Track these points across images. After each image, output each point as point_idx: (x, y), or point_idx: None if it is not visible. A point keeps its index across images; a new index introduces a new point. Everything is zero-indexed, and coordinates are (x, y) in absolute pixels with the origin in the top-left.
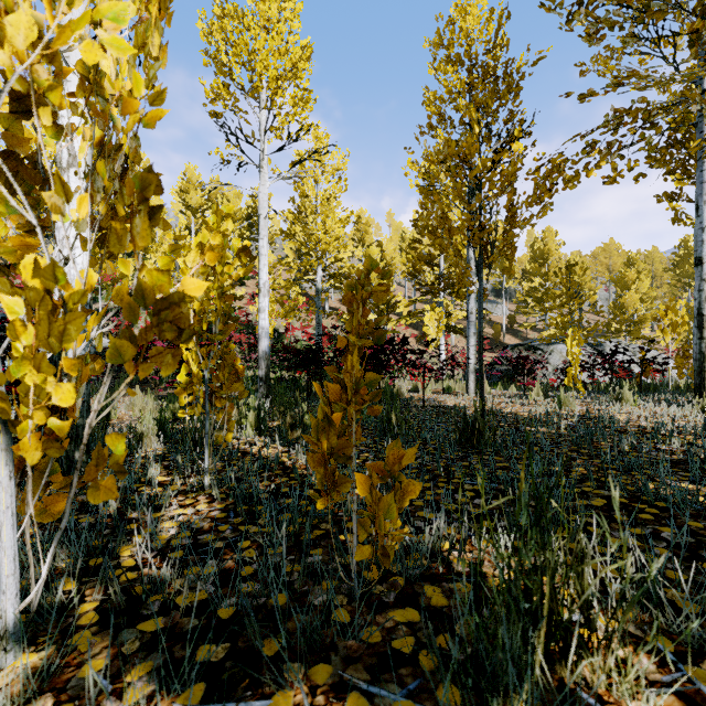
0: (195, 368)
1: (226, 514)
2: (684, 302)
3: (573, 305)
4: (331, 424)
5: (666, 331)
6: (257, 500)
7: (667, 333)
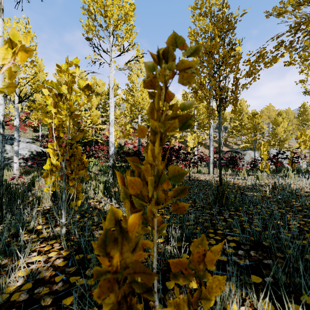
0: (55, 161)
1: (66, 262)
2: (309, 131)
3: (256, 132)
4: (124, 234)
5: (301, 144)
6: (91, 247)
7: (301, 145)
